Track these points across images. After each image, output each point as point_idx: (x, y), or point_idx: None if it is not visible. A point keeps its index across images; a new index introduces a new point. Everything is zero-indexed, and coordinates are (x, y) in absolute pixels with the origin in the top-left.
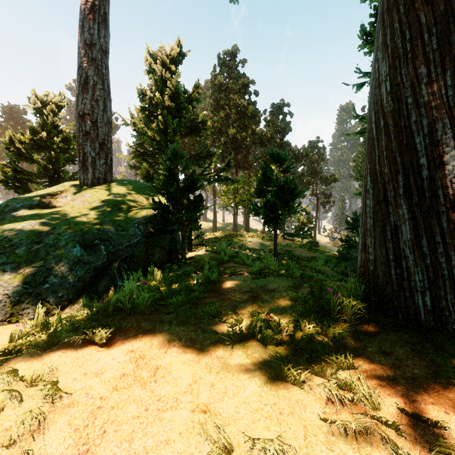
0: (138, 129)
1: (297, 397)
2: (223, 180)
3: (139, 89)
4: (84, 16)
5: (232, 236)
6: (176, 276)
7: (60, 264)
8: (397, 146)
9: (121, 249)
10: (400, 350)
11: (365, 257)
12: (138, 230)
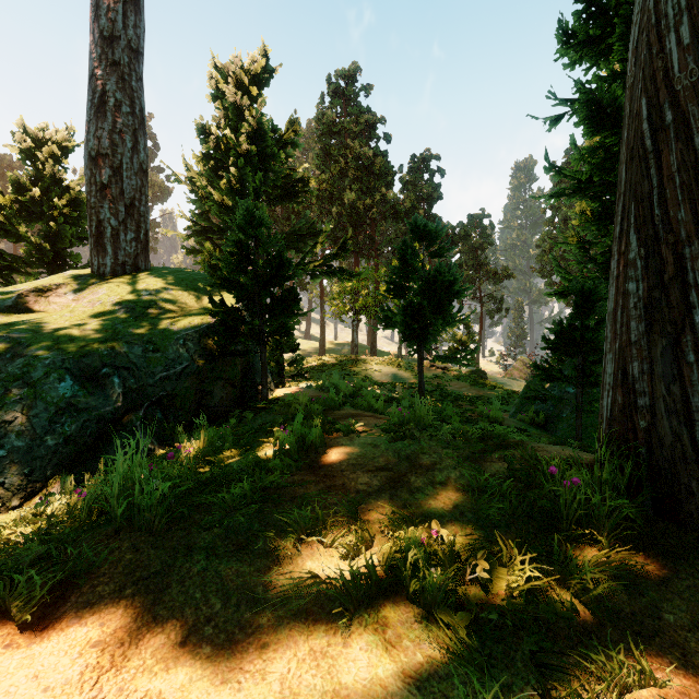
0: (197, 190)
1: None
2: (335, 273)
3: (199, 123)
4: None
5: (350, 362)
6: (247, 433)
7: (31, 411)
8: None
9: (151, 385)
10: None
11: (626, 400)
12: (185, 351)
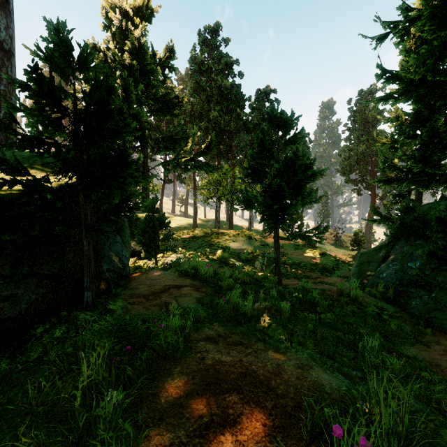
0: None
1: None
2: (202, 167)
3: (91, 43)
4: None
5: (214, 235)
6: None
7: None
8: None
9: None
10: None
11: None
12: None
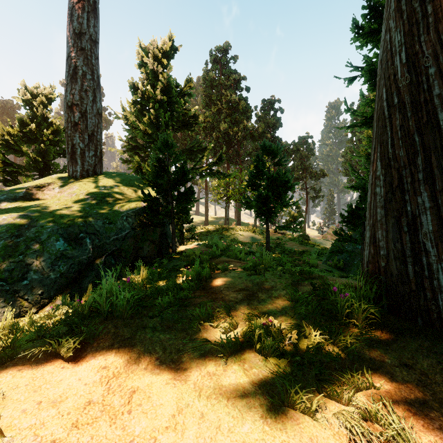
0: (130, 123)
1: (310, 431)
2: (215, 174)
3: (131, 82)
4: (73, 5)
5: (224, 229)
6: (165, 271)
7: (41, 258)
8: (415, 125)
9: (108, 243)
10: (424, 361)
11: (375, 251)
12: (127, 223)
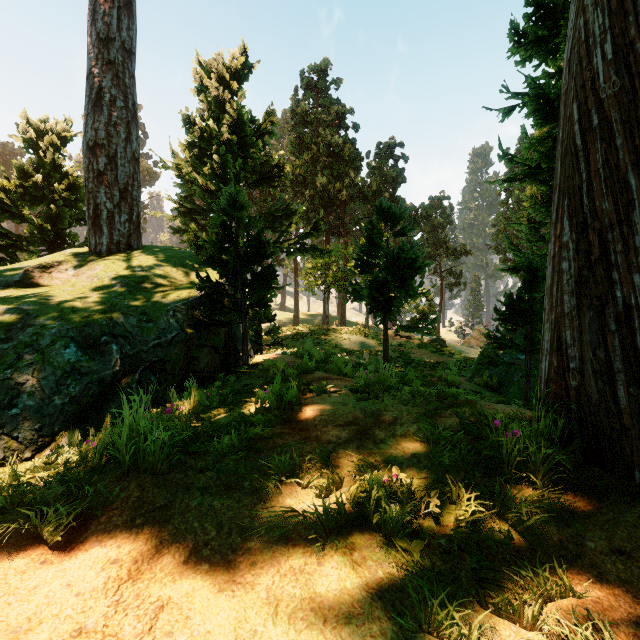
0: (183, 175)
1: None
2: (308, 251)
3: (185, 115)
4: None
5: (322, 331)
6: (231, 394)
7: (40, 374)
8: (630, 158)
9: (145, 351)
10: None
11: (560, 363)
12: (175, 321)
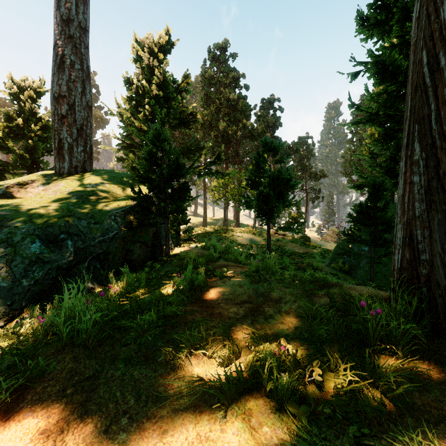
0: (124, 120)
1: None
2: (213, 174)
3: (126, 77)
4: None
5: (223, 231)
6: (155, 277)
7: (12, 263)
8: None
9: (92, 245)
10: None
11: (412, 255)
12: (115, 223)
